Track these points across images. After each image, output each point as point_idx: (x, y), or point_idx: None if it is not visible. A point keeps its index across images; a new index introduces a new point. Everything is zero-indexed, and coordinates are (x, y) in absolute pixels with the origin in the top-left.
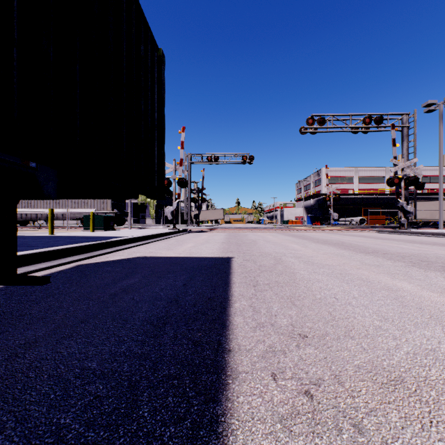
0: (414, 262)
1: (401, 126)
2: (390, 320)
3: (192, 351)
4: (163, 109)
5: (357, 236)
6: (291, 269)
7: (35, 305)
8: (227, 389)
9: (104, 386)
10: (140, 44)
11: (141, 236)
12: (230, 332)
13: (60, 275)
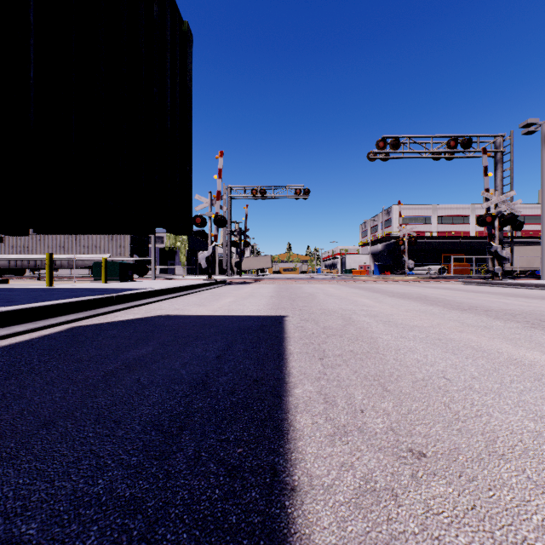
0: (531, 322)
1: (494, 150)
2: None
3: (226, 491)
4: (189, 107)
5: (441, 289)
6: (368, 332)
7: None
8: None
9: None
10: (152, 2)
11: (166, 288)
12: (291, 446)
13: (42, 342)
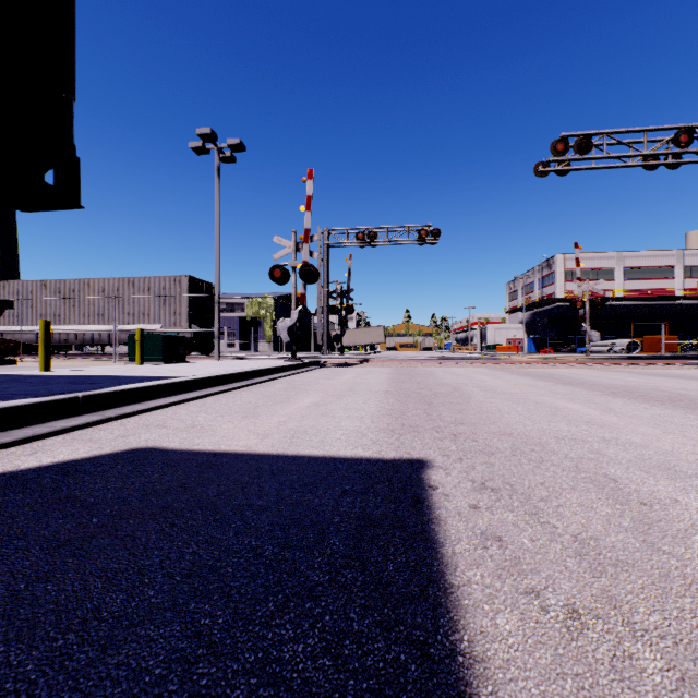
0: None
1: None
2: None
3: None
4: None
5: (680, 378)
6: None
7: None
8: None
9: None
10: None
11: (207, 376)
12: None
13: None
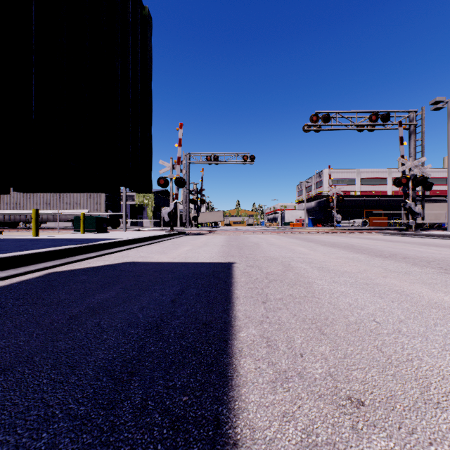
0: (444, 268)
1: (408, 124)
2: None
3: (168, 447)
4: (149, 82)
5: (365, 239)
6: (305, 278)
7: None
8: None
9: None
10: None
11: (133, 238)
12: (235, 394)
13: (19, 287)
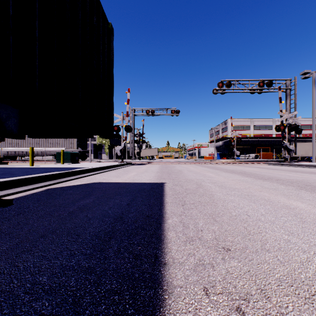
0: (300, 186)
1: (285, 88)
2: (296, 234)
3: (133, 264)
4: (112, 69)
5: (254, 167)
6: (210, 191)
7: (7, 222)
8: (164, 305)
9: (50, 302)
10: (93, 16)
11: (97, 167)
12: (165, 246)
13: (33, 197)
